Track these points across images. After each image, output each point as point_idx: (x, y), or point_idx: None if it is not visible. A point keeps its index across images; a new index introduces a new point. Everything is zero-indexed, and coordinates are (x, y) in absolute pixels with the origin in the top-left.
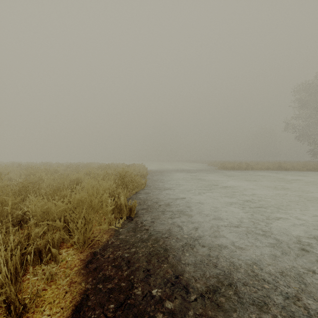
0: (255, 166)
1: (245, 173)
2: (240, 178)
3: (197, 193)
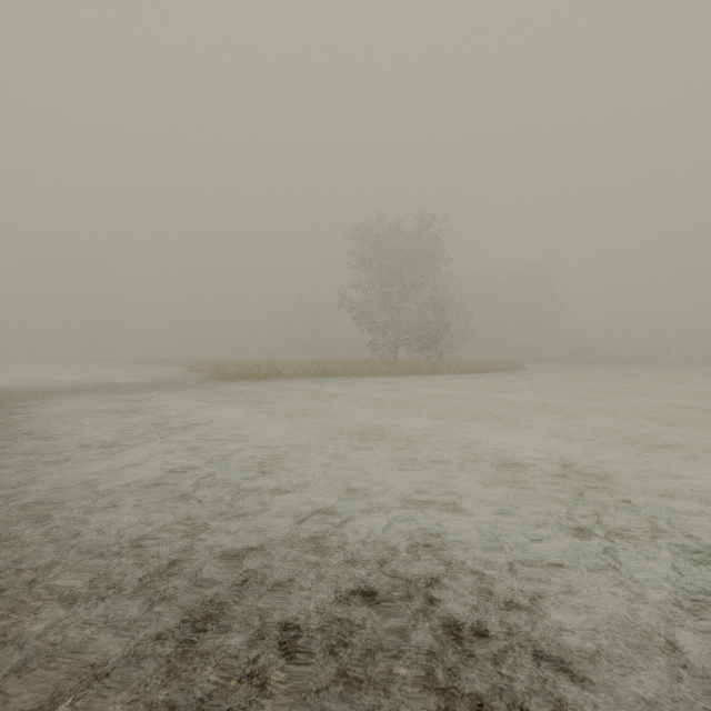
0: (285, 369)
1: (261, 385)
2: (242, 399)
3: (79, 459)
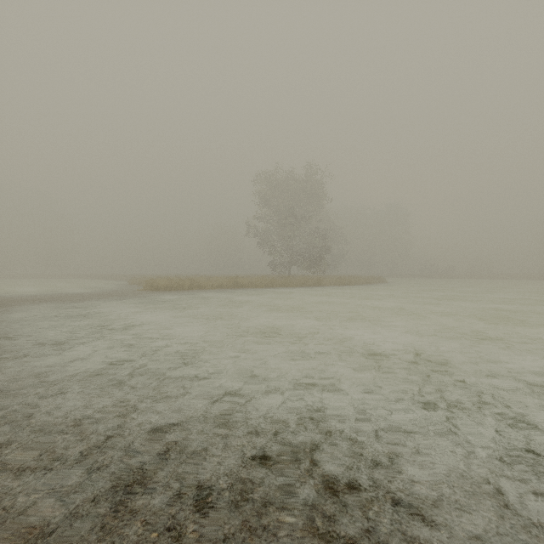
0: (204, 283)
1: (185, 295)
2: (169, 305)
3: (35, 354)
